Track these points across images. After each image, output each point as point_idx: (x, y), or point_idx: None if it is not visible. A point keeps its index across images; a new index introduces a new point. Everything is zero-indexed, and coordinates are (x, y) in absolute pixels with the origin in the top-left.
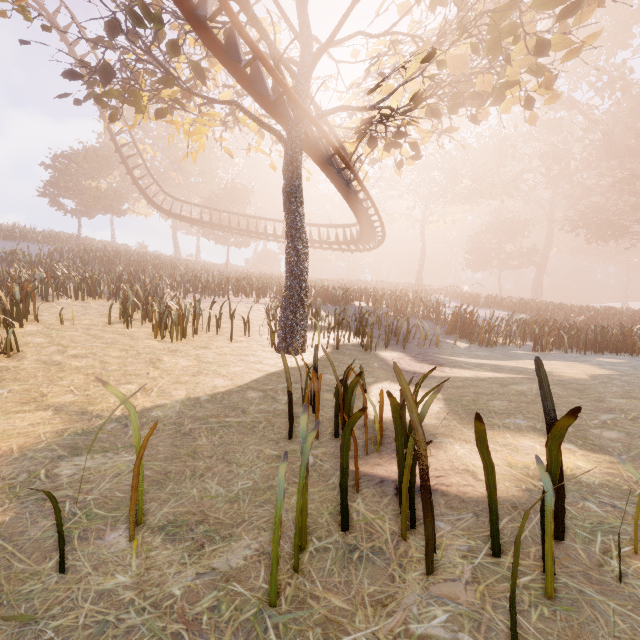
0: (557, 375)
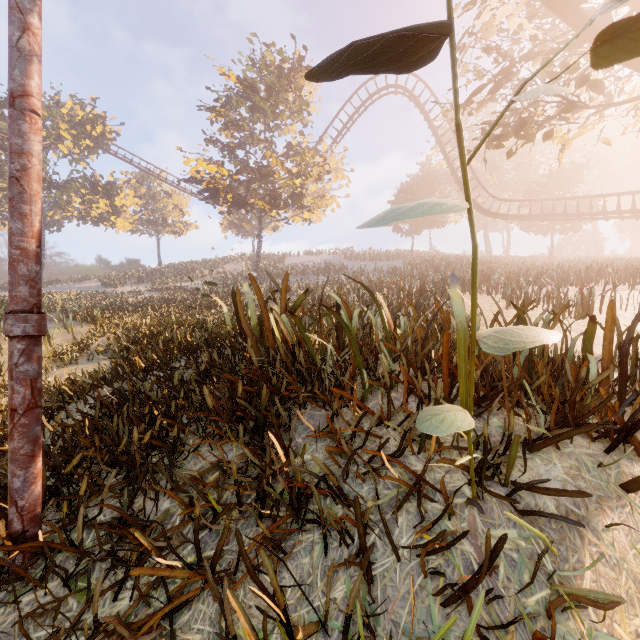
0: None
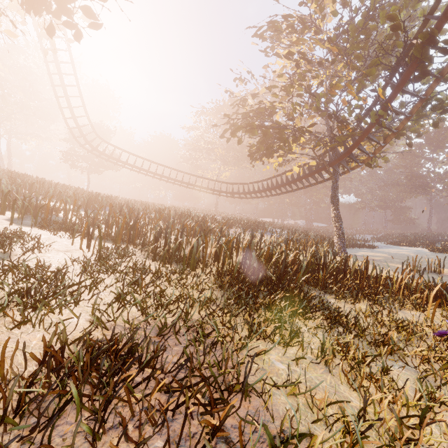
0: (386, 256)
